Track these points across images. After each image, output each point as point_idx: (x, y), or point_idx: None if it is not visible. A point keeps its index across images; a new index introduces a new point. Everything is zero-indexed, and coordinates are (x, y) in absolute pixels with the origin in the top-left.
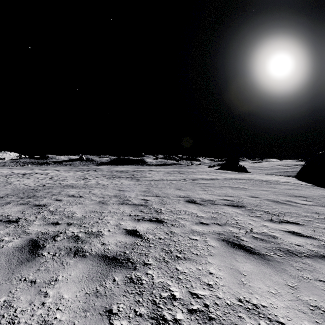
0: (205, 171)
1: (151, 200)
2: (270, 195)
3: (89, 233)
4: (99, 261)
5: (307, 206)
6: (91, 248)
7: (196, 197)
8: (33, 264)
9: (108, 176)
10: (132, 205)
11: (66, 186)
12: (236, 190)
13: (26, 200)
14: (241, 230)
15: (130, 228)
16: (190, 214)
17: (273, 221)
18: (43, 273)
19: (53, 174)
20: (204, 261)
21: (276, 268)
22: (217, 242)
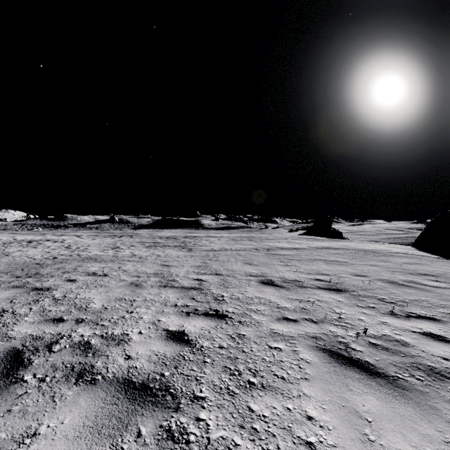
0: (285, 237)
1: (208, 281)
2: (383, 272)
3: (107, 337)
4: (117, 392)
5: (442, 290)
6: (107, 366)
7: (274, 275)
8: (2, 400)
9: (149, 245)
10: (179, 288)
11: (87, 258)
12: (332, 265)
13: (23, 281)
14: (350, 331)
15: (174, 328)
16: (267, 304)
17: (396, 315)
18: (15, 419)
19: (71, 241)
20: (297, 391)
21: (420, 406)
22: (313, 354)
